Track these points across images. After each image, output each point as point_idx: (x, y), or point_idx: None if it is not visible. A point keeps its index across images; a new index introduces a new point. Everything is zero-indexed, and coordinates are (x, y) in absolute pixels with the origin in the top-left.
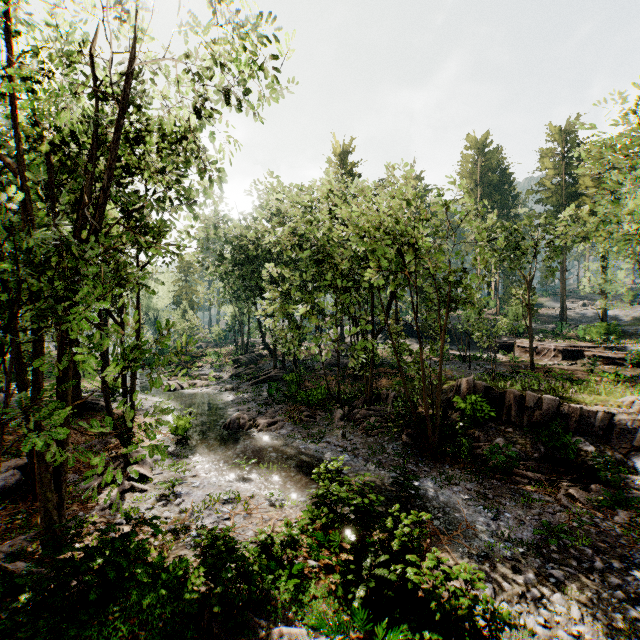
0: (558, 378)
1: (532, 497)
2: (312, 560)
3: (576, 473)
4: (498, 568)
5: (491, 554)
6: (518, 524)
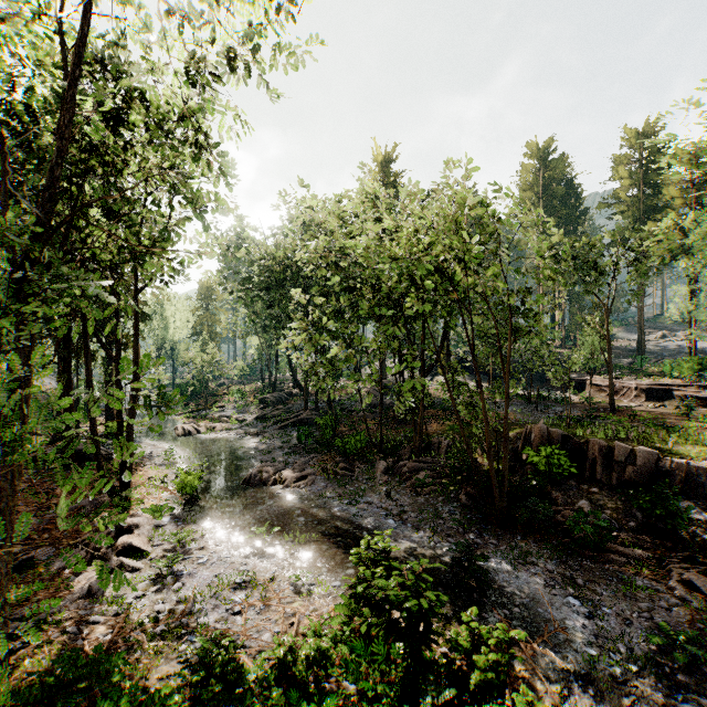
0: (648, 424)
1: (635, 583)
2: (349, 681)
3: (687, 549)
4: (607, 697)
5: (594, 674)
6: (623, 625)
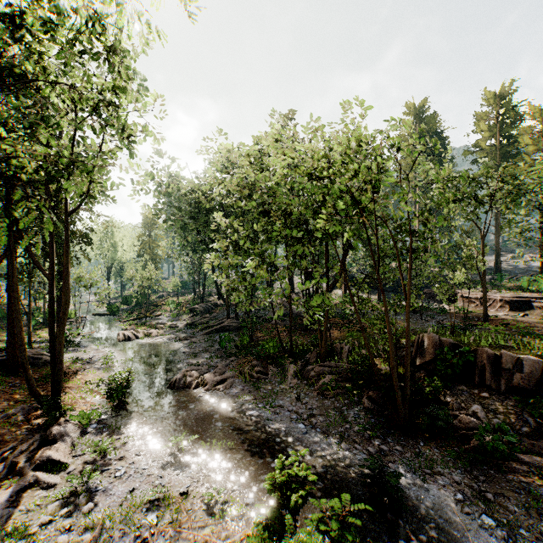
0: (521, 332)
1: None
2: None
3: None
4: None
5: None
6: None
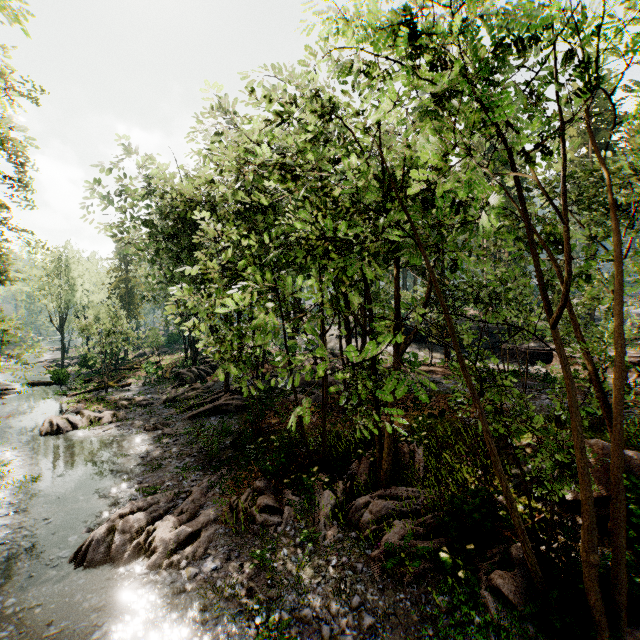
0: None
1: None
2: None
3: None
4: None
5: None
6: None
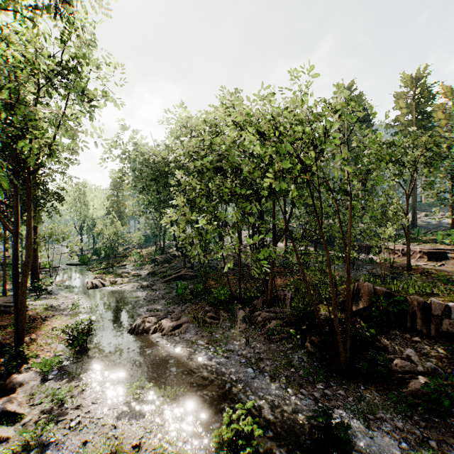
0: (442, 280)
1: None
2: None
3: None
4: None
5: None
6: None
